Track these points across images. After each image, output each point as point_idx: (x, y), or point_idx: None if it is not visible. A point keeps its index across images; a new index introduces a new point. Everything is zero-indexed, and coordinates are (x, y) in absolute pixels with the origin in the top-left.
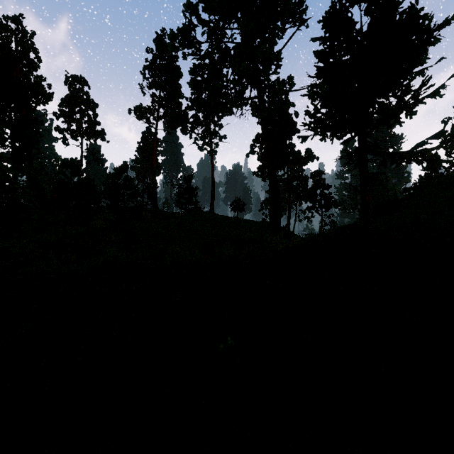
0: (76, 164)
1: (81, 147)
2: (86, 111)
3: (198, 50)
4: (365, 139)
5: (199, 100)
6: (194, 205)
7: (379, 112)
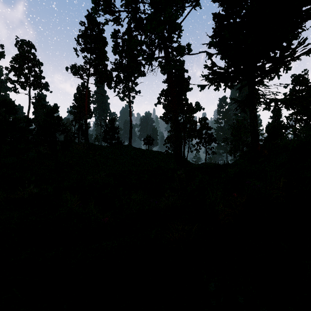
0: (10, 104)
1: (29, 95)
2: (33, 68)
3: (117, 18)
4: (254, 87)
5: (121, 64)
6: (116, 140)
7: (271, 61)
